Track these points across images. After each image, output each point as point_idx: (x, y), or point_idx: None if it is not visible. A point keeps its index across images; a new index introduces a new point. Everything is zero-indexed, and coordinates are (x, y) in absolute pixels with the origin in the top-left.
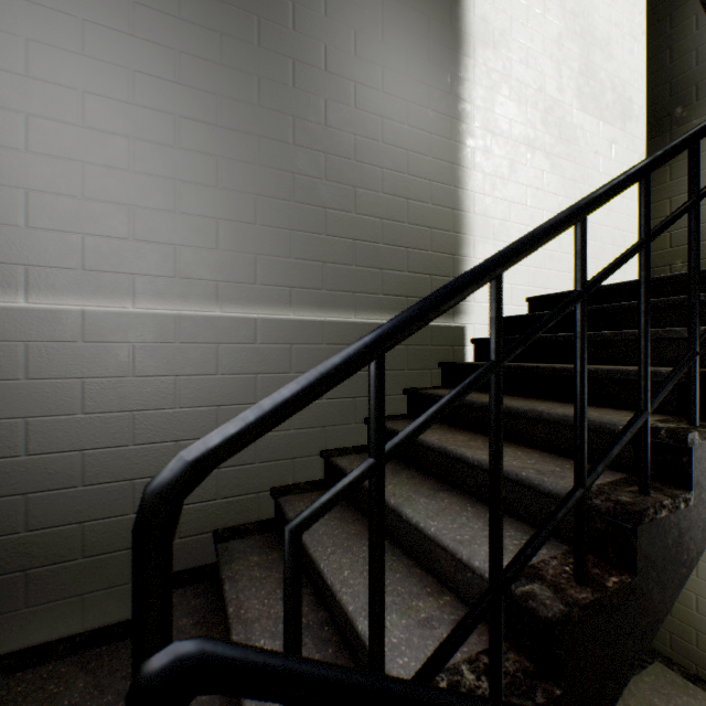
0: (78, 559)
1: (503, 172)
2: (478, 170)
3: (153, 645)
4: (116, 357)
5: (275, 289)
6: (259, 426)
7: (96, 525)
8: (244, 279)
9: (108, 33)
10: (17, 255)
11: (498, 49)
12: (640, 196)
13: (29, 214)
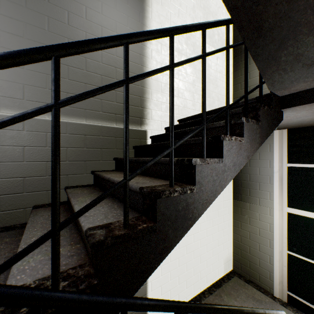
0: None
1: (166, 62)
2: (153, 59)
3: None
4: None
5: (36, 103)
6: None
7: None
8: (16, 96)
9: None
10: None
11: (163, 6)
12: (170, 44)
13: None
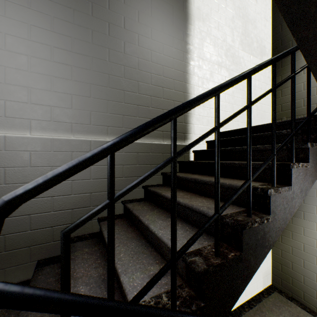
0: (2, 252)
1: (207, 76)
2: (195, 75)
3: None
4: (21, 158)
5: (100, 127)
6: (44, 184)
7: (11, 236)
8: (85, 122)
9: (17, 7)
10: None
11: (205, 21)
12: (247, 85)
13: None
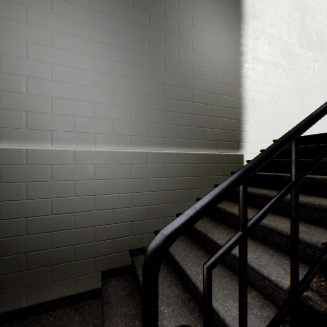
0: (72, 261)
1: (261, 79)
2: (249, 78)
3: (153, 325)
4: (88, 171)
5: (156, 138)
6: (196, 218)
7: (80, 246)
8: (142, 134)
9: (85, 25)
10: (47, 126)
11: (259, 19)
12: None
13: (52, 108)
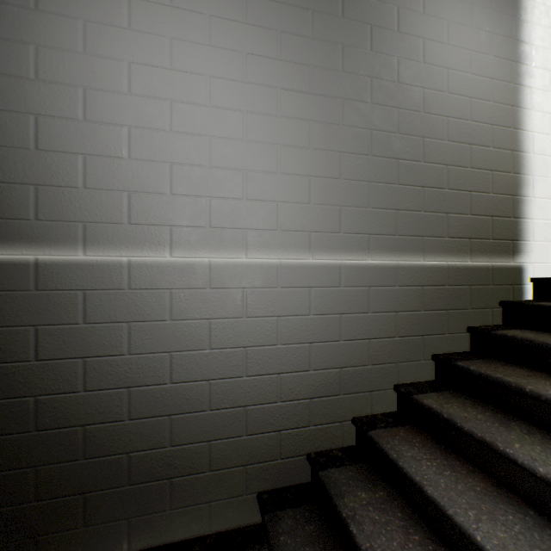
0: (206, 472)
1: None
2: (536, 110)
3: None
4: (233, 301)
5: (355, 237)
6: None
7: (219, 444)
8: (330, 229)
9: (227, 24)
10: (164, 218)
11: None
12: None
13: (172, 183)
